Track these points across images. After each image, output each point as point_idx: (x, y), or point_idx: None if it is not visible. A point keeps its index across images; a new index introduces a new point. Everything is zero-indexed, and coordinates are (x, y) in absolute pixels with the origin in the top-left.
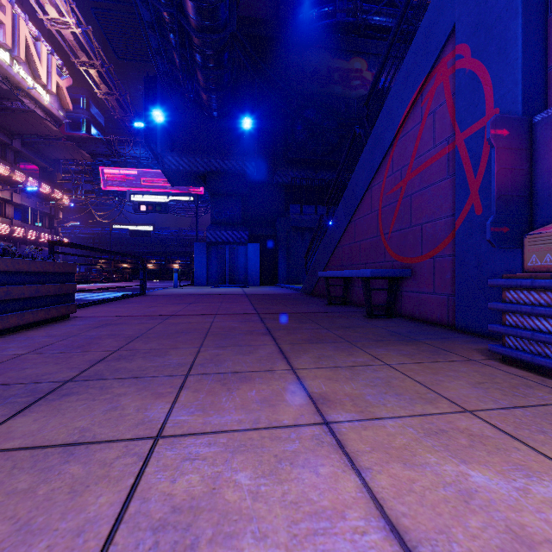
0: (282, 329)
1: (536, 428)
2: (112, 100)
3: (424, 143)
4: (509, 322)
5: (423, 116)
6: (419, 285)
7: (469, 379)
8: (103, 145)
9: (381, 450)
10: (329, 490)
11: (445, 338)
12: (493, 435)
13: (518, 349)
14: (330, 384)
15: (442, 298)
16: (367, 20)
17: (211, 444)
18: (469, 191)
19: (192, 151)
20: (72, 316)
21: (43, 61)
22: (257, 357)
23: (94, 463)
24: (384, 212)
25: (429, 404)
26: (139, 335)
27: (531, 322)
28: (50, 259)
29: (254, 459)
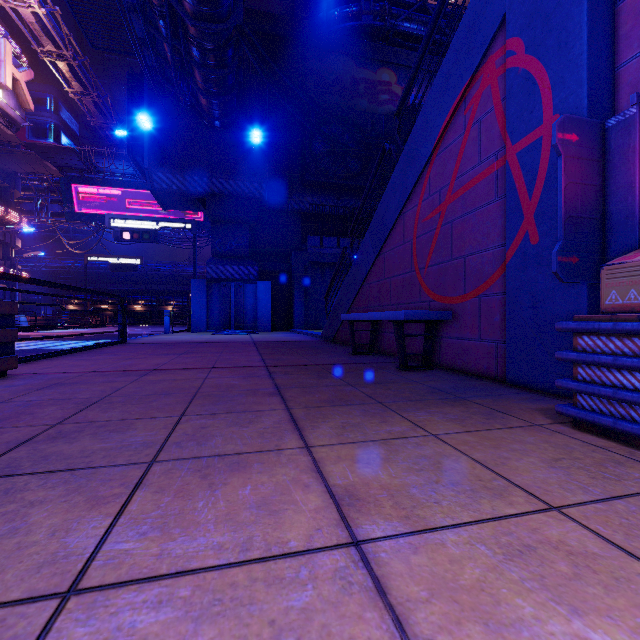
0: (295, 387)
1: None
2: (88, 102)
3: (468, 159)
4: (582, 376)
5: (467, 127)
6: (462, 330)
7: (541, 455)
8: (75, 157)
9: (445, 596)
10: None
11: (497, 395)
12: (602, 552)
13: (594, 411)
14: (360, 469)
15: (489, 346)
16: (397, 26)
17: (162, 603)
18: (523, 215)
19: (189, 167)
20: (13, 372)
21: None
22: (259, 429)
23: None
24: (419, 243)
25: (500, 498)
26: (98, 400)
27: (612, 376)
28: None
29: (234, 633)
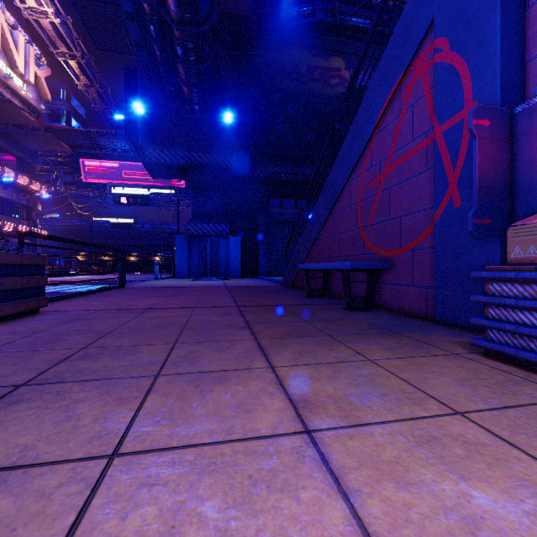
0: (262, 323)
1: (533, 432)
2: (93, 92)
3: (403, 137)
4: (492, 315)
5: (402, 110)
6: (398, 278)
7: (455, 376)
8: (83, 137)
9: (370, 465)
10: (312, 523)
11: (425, 331)
12: (490, 443)
13: (501, 343)
14: (312, 383)
15: (420, 291)
16: (346, 20)
17: (176, 463)
18: (448, 183)
19: (173, 144)
20: (43, 310)
21: (20, 50)
22: (234, 354)
23: (29, 494)
24: (363, 205)
25: (417, 405)
26: (111, 331)
27: (515, 315)
28: (18, 250)
29: (225, 482)
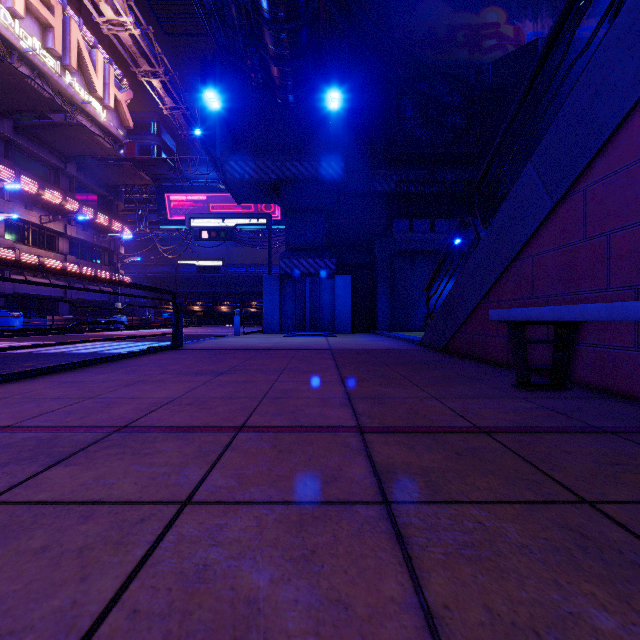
0: None
1: None
2: (179, 116)
3: None
4: None
5: None
6: None
7: None
8: (167, 167)
9: None
10: None
11: None
12: None
13: None
14: None
15: None
16: None
17: None
18: None
19: (261, 152)
20: None
21: (99, 71)
22: None
23: None
24: None
25: None
26: None
27: None
28: None
29: None
